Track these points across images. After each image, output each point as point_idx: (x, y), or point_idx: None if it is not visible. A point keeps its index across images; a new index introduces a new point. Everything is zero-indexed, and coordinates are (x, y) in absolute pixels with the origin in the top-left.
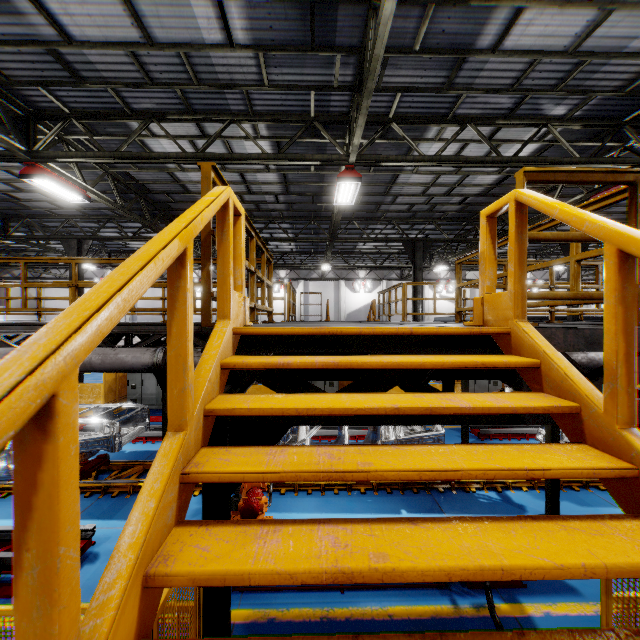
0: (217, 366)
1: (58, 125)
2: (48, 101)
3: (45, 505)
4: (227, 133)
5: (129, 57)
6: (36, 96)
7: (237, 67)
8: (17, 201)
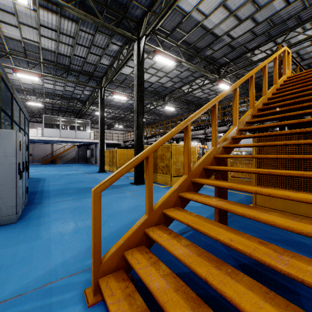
0: (282, 80)
1: (226, 66)
2: (224, 61)
3: (265, 74)
4: (287, 38)
5: (250, 33)
6: (221, 61)
7: (291, 10)
8: (208, 100)
